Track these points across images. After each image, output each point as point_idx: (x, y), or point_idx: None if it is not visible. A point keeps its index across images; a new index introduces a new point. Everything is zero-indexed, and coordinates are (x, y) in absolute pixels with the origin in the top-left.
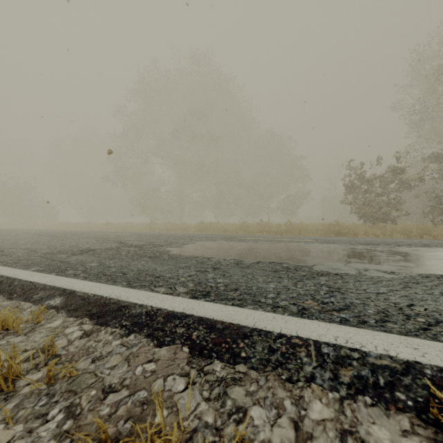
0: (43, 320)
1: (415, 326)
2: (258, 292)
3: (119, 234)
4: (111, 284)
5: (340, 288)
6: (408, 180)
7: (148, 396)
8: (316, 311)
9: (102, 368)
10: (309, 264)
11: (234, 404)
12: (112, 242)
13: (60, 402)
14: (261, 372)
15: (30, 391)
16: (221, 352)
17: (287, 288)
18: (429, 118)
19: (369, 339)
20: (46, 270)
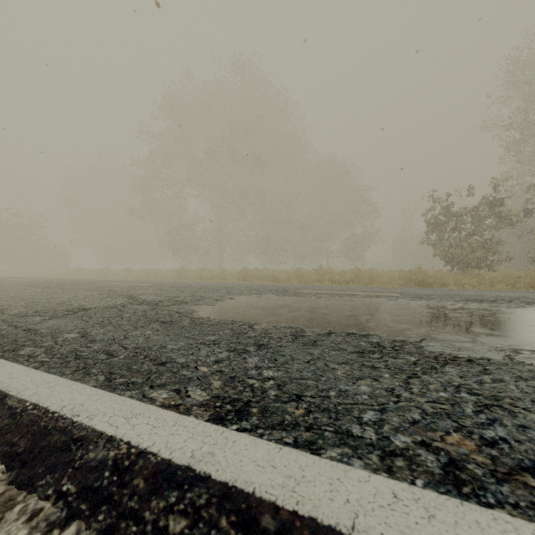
0: None
1: None
2: (342, 405)
3: (135, 284)
4: (77, 379)
5: (497, 396)
6: (510, 214)
7: None
8: (486, 474)
9: None
10: (412, 337)
11: None
12: (119, 297)
13: None
14: None
15: None
16: None
17: (395, 397)
18: (532, 137)
19: None
20: None
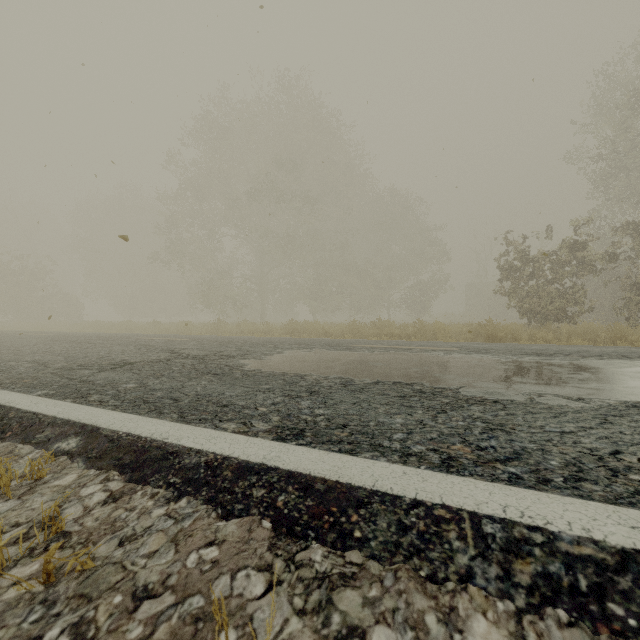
0: (49, 473)
1: (628, 488)
2: (378, 430)
3: (171, 339)
4: (154, 416)
5: (503, 424)
6: (593, 260)
7: (205, 607)
8: (470, 463)
9: (133, 556)
10: (453, 385)
11: (344, 621)
12: (160, 351)
13: (64, 615)
14: (387, 564)
15: (16, 596)
16: (322, 530)
17: (422, 425)
18: (623, 169)
19: (558, 510)
20: (58, 395)
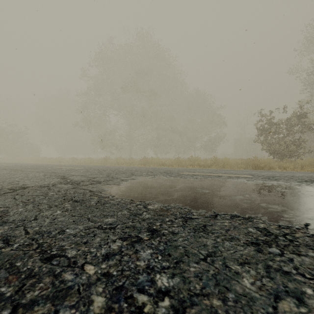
0: None
1: None
2: None
3: (73, 168)
4: None
5: None
6: (311, 123)
7: None
8: None
9: None
10: (294, 221)
11: None
12: (55, 177)
13: None
14: None
15: None
16: None
17: None
18: None
19: None
20: None
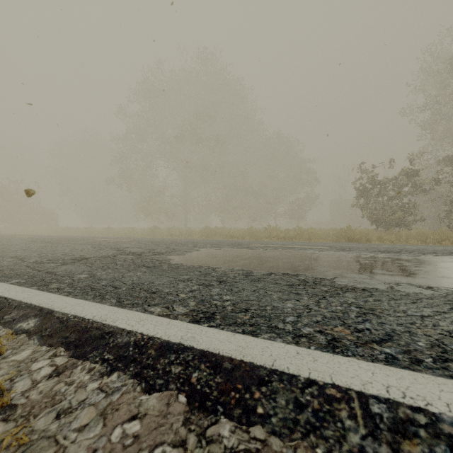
0: (9, 349)
1: None
2: (274, 314)
3: (119, 240)
4: (97, 301)
5: (373, 308)
6: (423, 183)
7: None
8: (351, 343)
9: (65, 430)
10: (329, 276)
11: None
12: (109, 249)
13: None
14: (287, 441)
15: None
16: (229, 405)
17: (309, 309)
18: (443, 118)
19: (435, 391)
20: (27, 283)
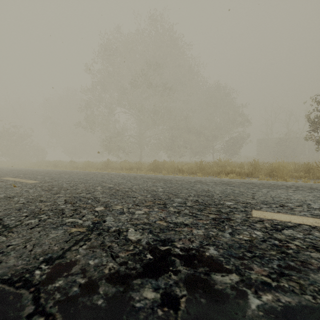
0: None
1: None
2: None
3: (21, 181)
4: None
5: None
6: None
7: None
8: None
9: None
10: None
11: None
12: None
13: None
14: None
15: None
16: None
17: None
18: None
19: None
20: None
